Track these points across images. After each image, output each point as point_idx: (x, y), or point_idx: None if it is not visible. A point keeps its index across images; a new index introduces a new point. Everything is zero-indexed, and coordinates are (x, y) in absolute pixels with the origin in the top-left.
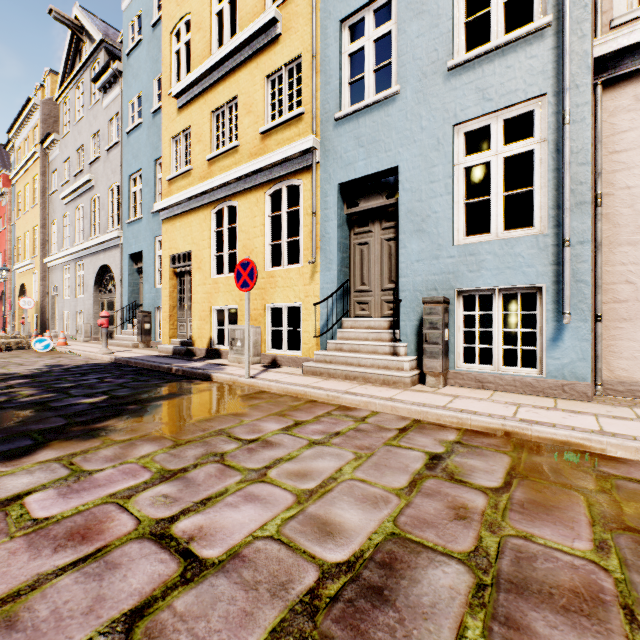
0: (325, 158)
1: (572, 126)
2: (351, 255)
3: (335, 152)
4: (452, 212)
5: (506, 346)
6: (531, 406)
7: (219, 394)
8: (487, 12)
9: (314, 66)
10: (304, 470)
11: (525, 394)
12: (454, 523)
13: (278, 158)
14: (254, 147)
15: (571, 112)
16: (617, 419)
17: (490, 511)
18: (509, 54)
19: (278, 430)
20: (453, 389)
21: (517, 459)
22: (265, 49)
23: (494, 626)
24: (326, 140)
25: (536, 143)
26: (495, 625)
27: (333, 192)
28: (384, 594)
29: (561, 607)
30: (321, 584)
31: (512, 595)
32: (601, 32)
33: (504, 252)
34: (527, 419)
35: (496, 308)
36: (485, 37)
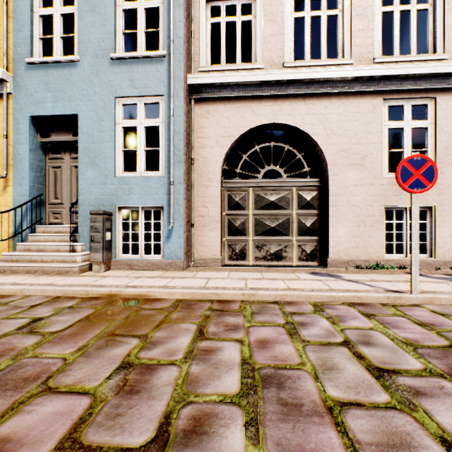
0: (17, 91)
1: (176, 118)
2: (46, 175)
3: (27, 89)
4: (114, 154)
5: (146, 242)
6: (146, 277)
7: None
8: (136, 32)
9: (5, 10)
10: None
11: (154, 270)
12: None
13: None
14: None
15: (175, 110)
16: (182, 278)
17: (31, 346)
18: (146, 64)
19: None
20: (111, 272)
21: (98, 310)
22: None
23: None
24: (18, 77)
25: (160, 122)
26: None
27: (25, 121)
28: None
29: (4, 390)
30: None
31: None
32: (194, 71)
33: (144, 184)
34: (131, 285)
35: (140, 219)
36: None
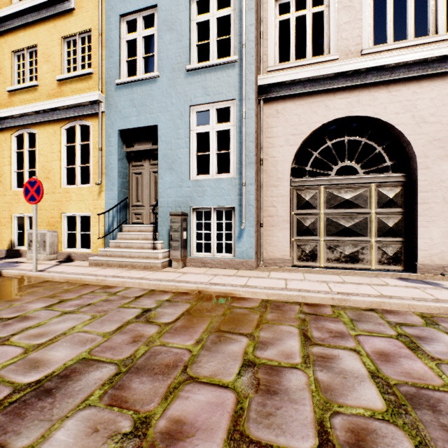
0: (109, 110)
1: (247, 120)
2: (130, 180)
3: (116, 107)
4: (189, 159)
5: (218, 241)
6: (222, 275)
7: (2, 286)
8: (208, 42)
9: (100, 41)
10: (44, 332)
11: (226, 268)
12: (128, 345)
13: (71, 103)
14: (52, 89)
15: (246, 112)
16: (258, 278)
17: (155, 335)
18: (218, 71)
19: (41, 308)
20: (188, 269)
21: (194, 305)
22: (61, 16)
23: (110, 390)
24: (110, 97)
25: (232, 126)
26: (111, 390)
27: (115, 135)
28: (52, 391)
29: (154, 373)
30: (8, 397)
31: (132, 374)
32: (262, 72)
33: (216, 186)
34: (213, 282)
35: (212, 219)
36: (229, 51)
